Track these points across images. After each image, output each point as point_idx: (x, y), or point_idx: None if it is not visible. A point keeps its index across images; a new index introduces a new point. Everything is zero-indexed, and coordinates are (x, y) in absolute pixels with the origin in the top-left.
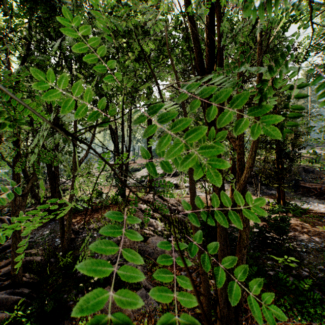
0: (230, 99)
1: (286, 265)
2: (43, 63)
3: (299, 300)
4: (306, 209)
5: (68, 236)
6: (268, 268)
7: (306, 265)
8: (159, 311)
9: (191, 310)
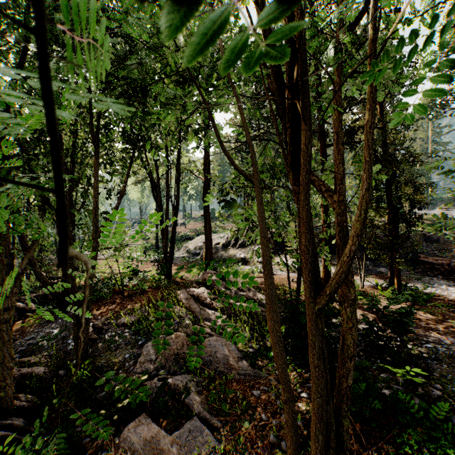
0: (323, 136)
1: (407, 380)
2: None
3: (431, 435)
4: (432, 294)
5: (85, 337)
6: (381, 384)
7: (437, 379)
8: (219, 453)
9: (268, 450)
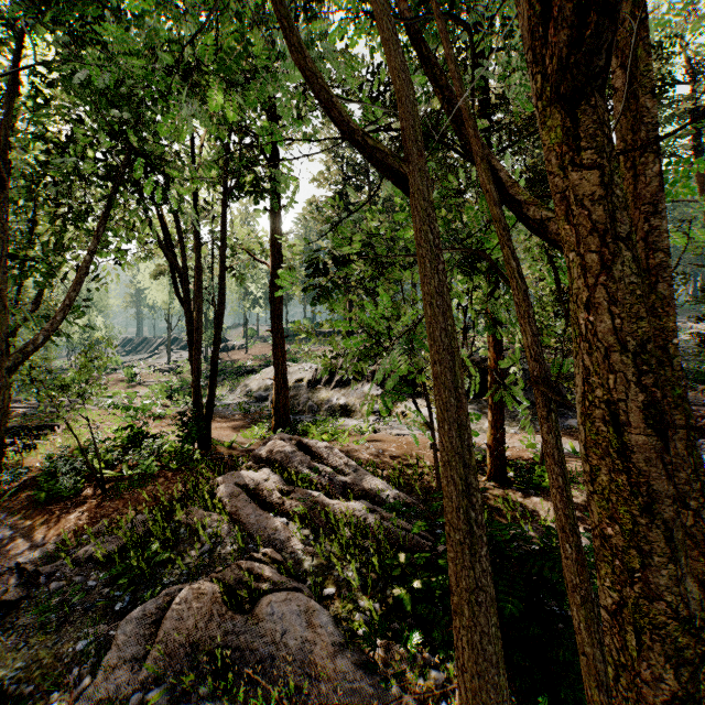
0: None
1: None
2: None
3: None
4: None
5: None
6: None
7: None
8: None
9: None
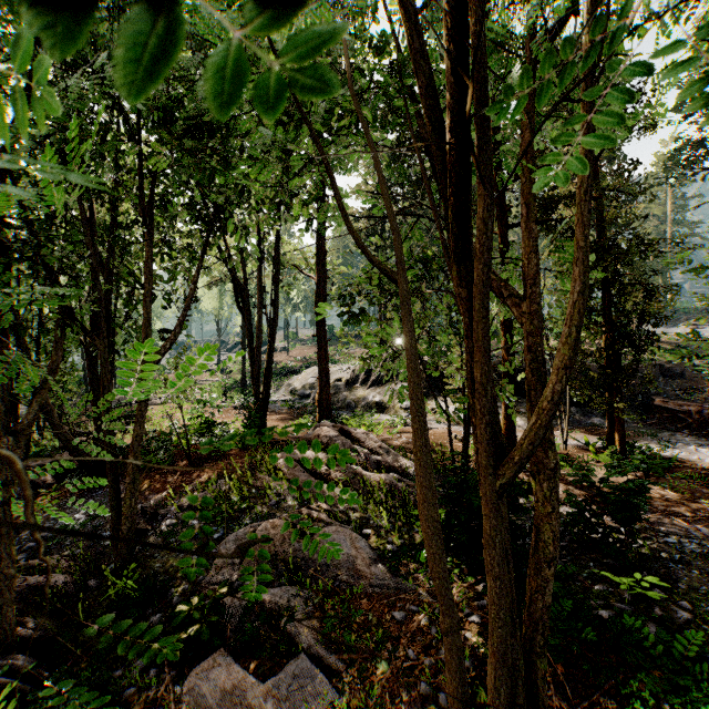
0: (503, 211)
1: (637, 595)
2: (65, 118)
3: (675, 683)
4: (673, 460)
5: (129, 528)
6: (596, 602)
7: (684, 594)
8: None
9: (418, 707)
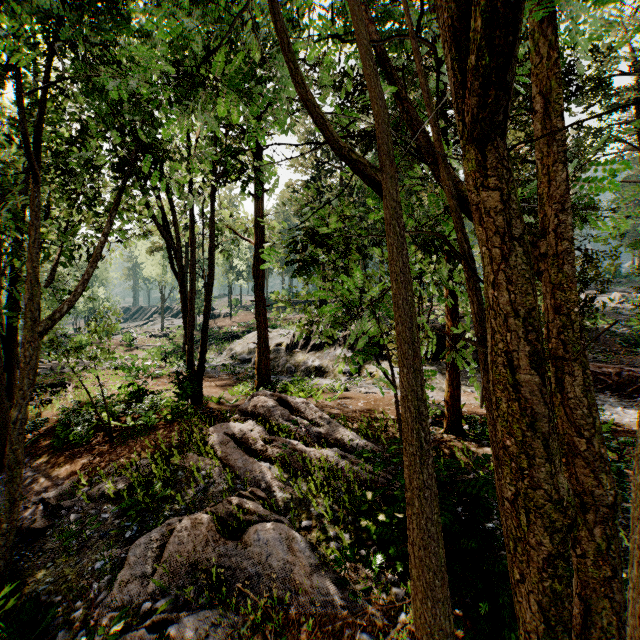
0: None
1: None
2: None
3: None
4: (611, 424)
5: (7, 537)
6: None
7: None
8: None
9: None
